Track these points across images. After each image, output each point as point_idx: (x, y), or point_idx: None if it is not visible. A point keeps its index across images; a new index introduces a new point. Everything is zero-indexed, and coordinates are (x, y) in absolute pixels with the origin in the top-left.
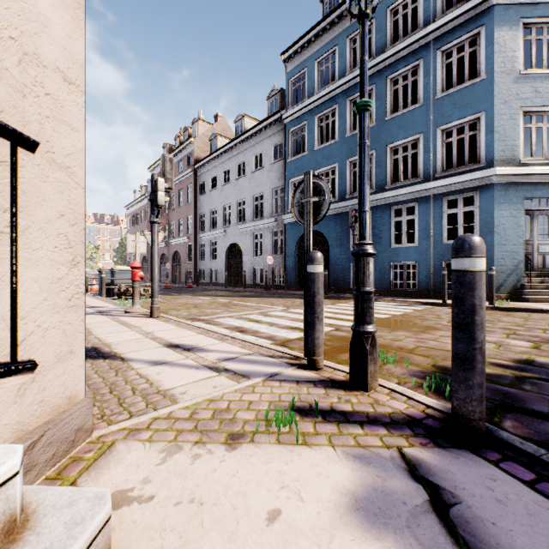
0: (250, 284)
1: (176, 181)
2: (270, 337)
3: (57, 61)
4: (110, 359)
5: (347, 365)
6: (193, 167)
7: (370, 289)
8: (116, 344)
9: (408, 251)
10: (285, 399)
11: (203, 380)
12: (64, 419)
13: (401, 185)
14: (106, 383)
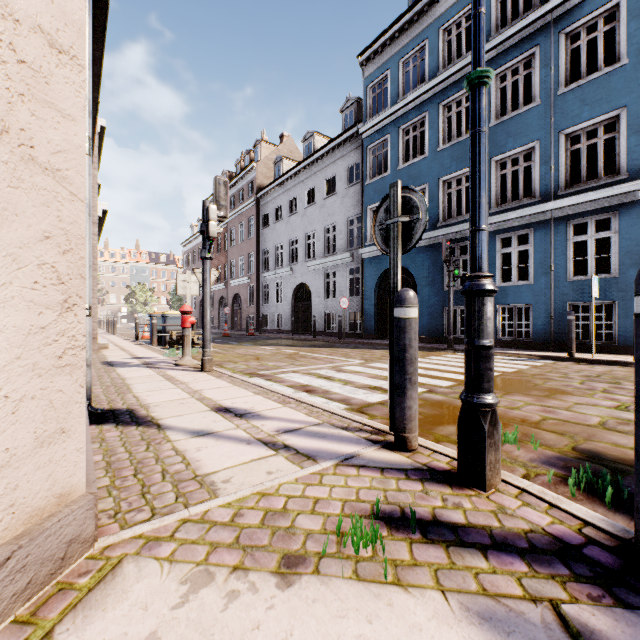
0: (321, 331)
1: (236, 213)
2: (344, 400)
3: (39, 16)
4: (144, 426)
5: (449, 444)
6: (255, 196)
7: (488, 342)
8: (155, 405)
9: (520, 291)
10: (365, 497)
11: (255, 461)
12: (47, 530)
13: (511, 208)
14: (132, 461)
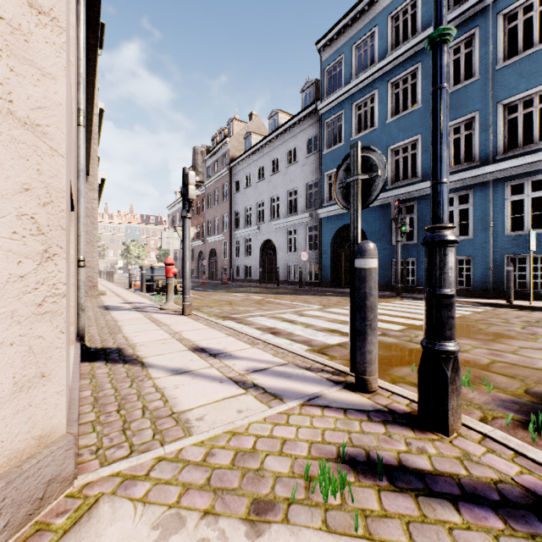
0: (284, 280)
1: (212, 181)
2: (306, 341)
3: None
4: (129, 364)
5: (405, 385)
6: (228, 166)
7: (450, 291)
8: (141, 345)
9: (461, 245)
10: (330, 439)
11: (226, 400)
12: (25, 472)
13: (452, 171)
14: (117, 397)
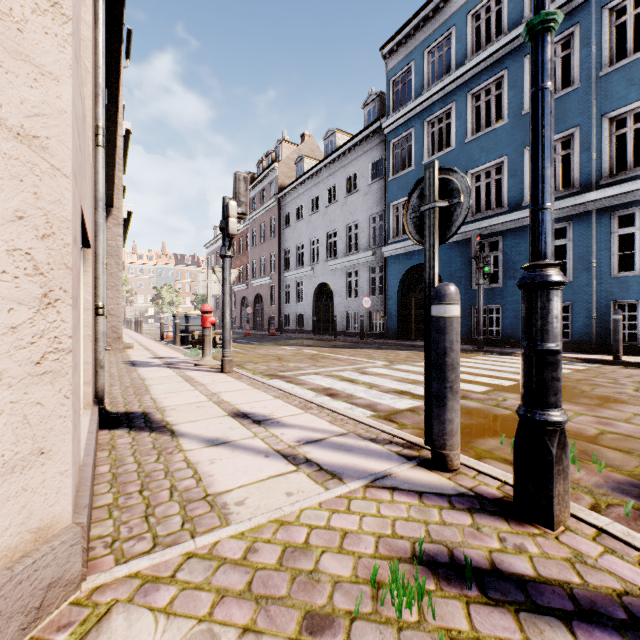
0: (343, 331)
1: (258, 213)
2: (370, 405)
3: None
4: (157, 433)
5: (494, 461)
6: (276, 196)
7: (556, 346)
8: (171, 409)
9: None
10: (402, 532)
11: (273, 479)
12: (17, 575)
13: None
14: (140, 474)
